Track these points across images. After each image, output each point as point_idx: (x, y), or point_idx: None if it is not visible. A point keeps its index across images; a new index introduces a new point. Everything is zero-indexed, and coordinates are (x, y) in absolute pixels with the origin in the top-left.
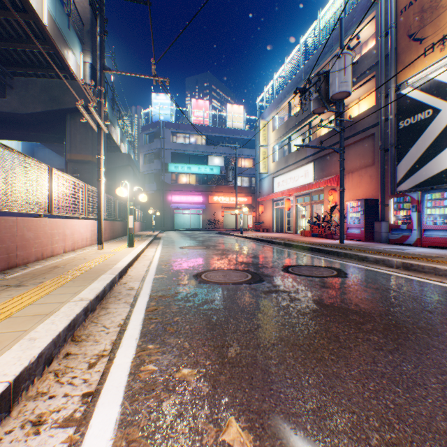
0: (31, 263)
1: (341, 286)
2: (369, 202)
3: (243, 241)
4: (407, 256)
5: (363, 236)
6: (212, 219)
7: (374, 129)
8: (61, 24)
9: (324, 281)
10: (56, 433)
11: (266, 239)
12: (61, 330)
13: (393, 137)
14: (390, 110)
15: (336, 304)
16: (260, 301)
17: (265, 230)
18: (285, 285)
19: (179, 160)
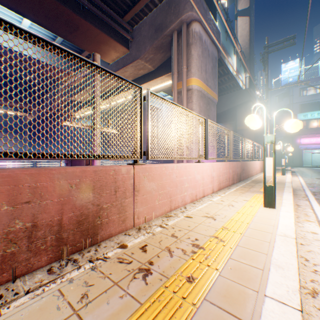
0: (250, 177)
1: None
2: None
3: None
4: None
5: None
6: None
7: None
8: (238, 68)
9: None
10: (304, 200)
11: None
12: (291, 189)
13: None
14: None
15: None
16: None
17: None
18: None
19: (308, 109)
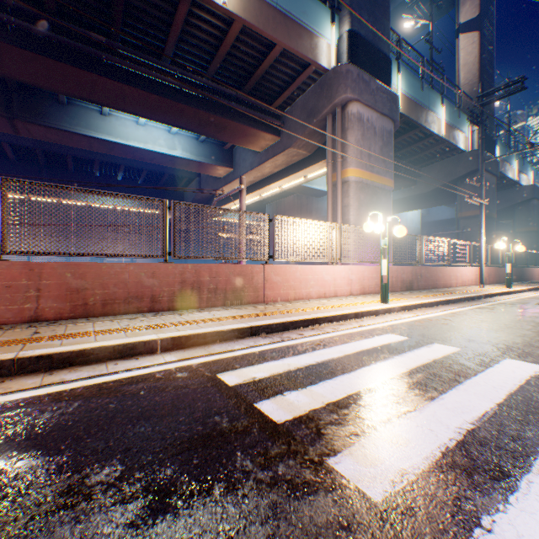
0: (440, 288)
1: None
2: None
3: None
4: None
5: None
6: None
7: None
8: (452, 121)
9: None
10: (456, 307)
11: None
12: (456, 297)
13: None
14: None
15: None
16: None
17: None
18: None
19: None
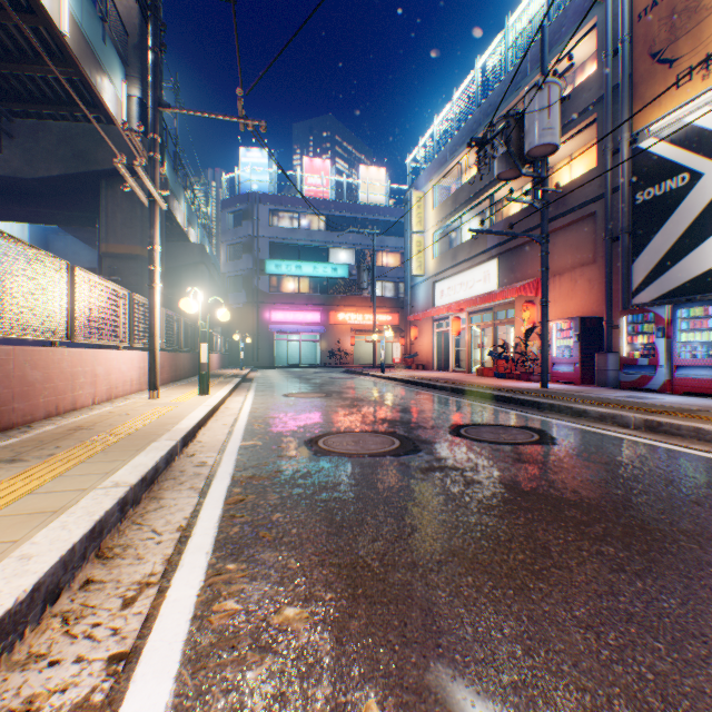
0: (37, 422)
1: (547, 460)
2: (588, 323)
3: (385, 384)
4: (651, 410)
5: (578, 376)
6: (336, 349)
7: (596, 205)
8: (92, 34)
9: (519, 450)
10: None
11: (422, 381)
12: (76, 539)
13: (626, 218)
14: (621, 174)
15: (542, 490)
16: (416, 485)
17: (420, 367)
18: (455, 457)
19: (283, 254)
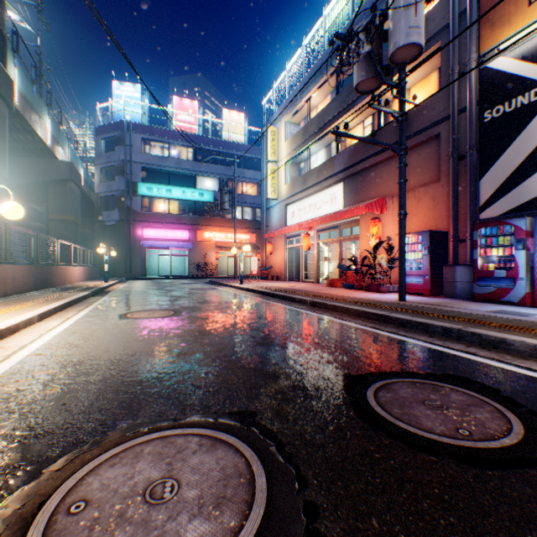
0: None
1: None
2: (436, 237)
3: (244, 296)
4: None
5: (428, 288)
6: (203, 263)
7: (440, 127)
8: None
9: None
10: None
11: (280, 293)
12: None
13: (475, 136)
14: (469, 93)
15: None
16: None
17: (274, 278)
18: None
19: (155, 179)
